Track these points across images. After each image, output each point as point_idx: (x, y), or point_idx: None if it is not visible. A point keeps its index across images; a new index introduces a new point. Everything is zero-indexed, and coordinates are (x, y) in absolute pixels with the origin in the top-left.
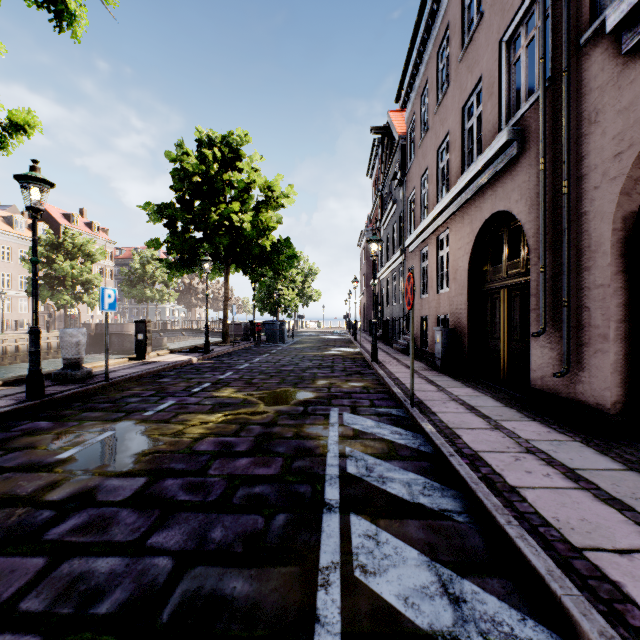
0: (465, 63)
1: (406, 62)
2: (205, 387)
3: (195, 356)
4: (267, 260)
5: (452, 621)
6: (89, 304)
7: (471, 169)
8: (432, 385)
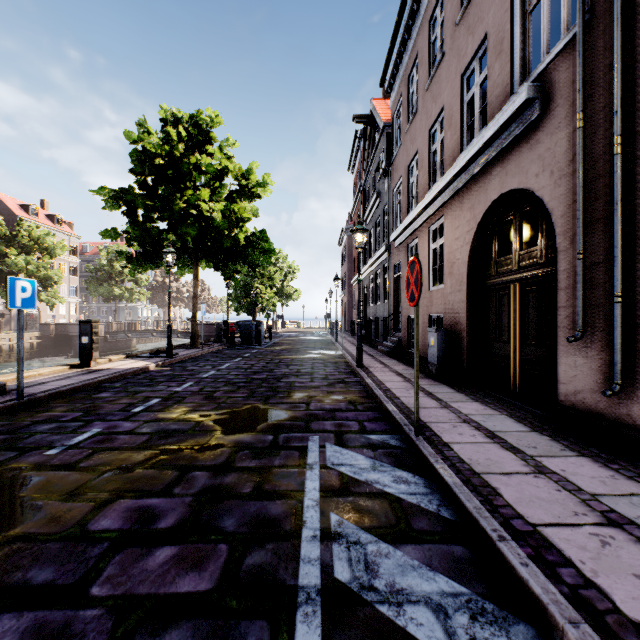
0: (464, 25)
1: (393, 38)
2: (151, 405)
3: (154, 362)
4: (241, 254)
5: None
6: (48, 303)
7: (475, 142)
8: (432, 399)
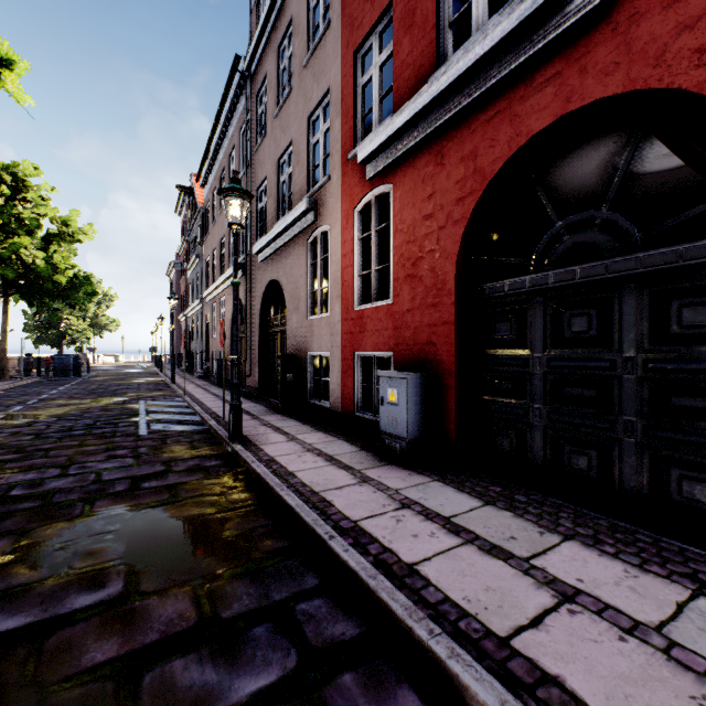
0: None
1: (202, 163)
2: (36, 401)
3: None
4: (63, 295)
5: (173, 418)
6: None
7: (229, 271)
8: (204, 390)
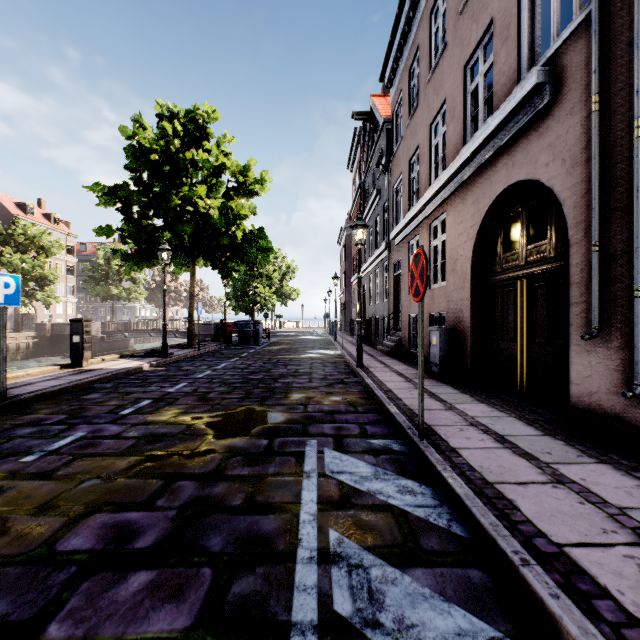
0: (468, 12)
1: (393, 31)
2: (141, 407)
3: (148, 361)
4: (238, 252)
5: None
6: (44, 302)
7: (480, 133)
8: (436, 400)
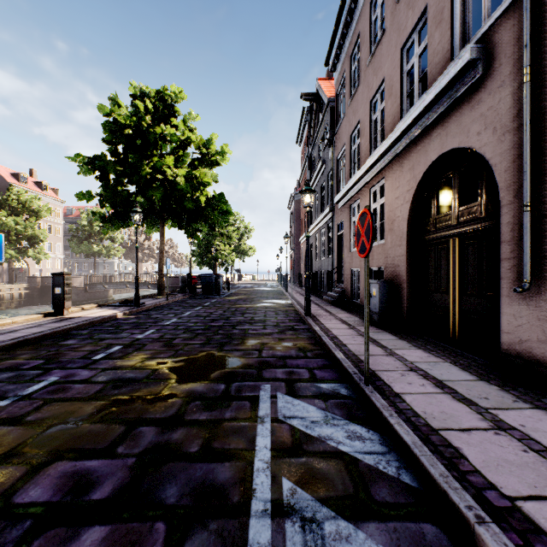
0: (404, 1)
1: (337, 21)
2: (112, 352)
3: (122, 310)
4: (202, 215)
5: None
6: (34, 258)
7: (416, 107)
8: (377, 346)
